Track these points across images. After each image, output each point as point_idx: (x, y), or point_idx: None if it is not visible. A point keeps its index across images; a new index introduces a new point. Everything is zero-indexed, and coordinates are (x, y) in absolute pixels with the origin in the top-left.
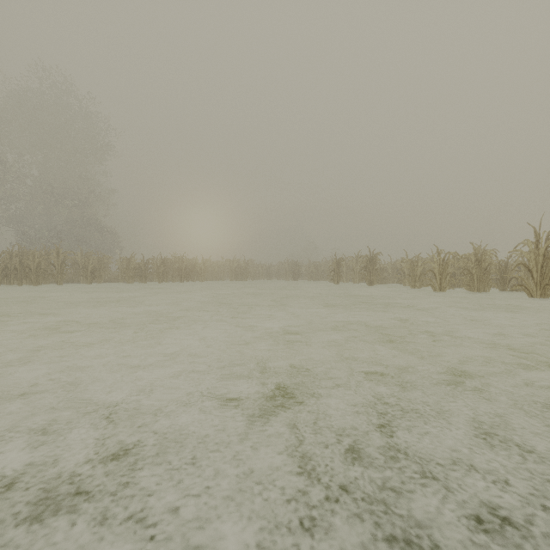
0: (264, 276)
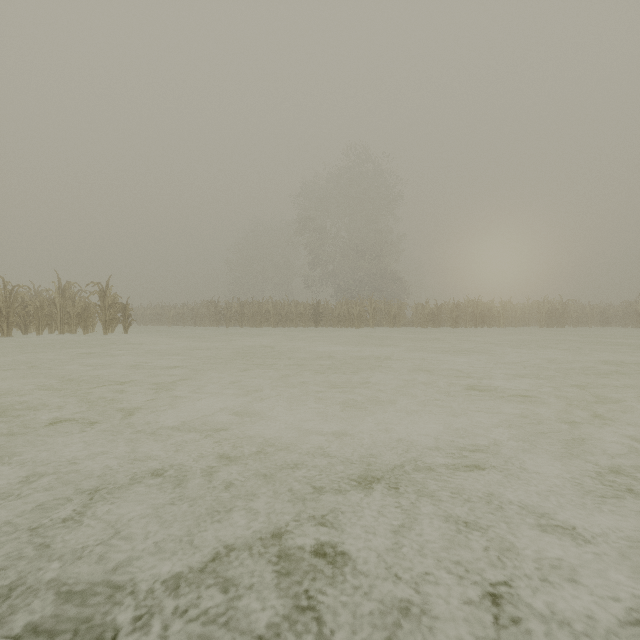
0: (595, 321)
